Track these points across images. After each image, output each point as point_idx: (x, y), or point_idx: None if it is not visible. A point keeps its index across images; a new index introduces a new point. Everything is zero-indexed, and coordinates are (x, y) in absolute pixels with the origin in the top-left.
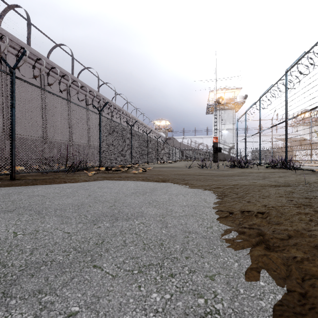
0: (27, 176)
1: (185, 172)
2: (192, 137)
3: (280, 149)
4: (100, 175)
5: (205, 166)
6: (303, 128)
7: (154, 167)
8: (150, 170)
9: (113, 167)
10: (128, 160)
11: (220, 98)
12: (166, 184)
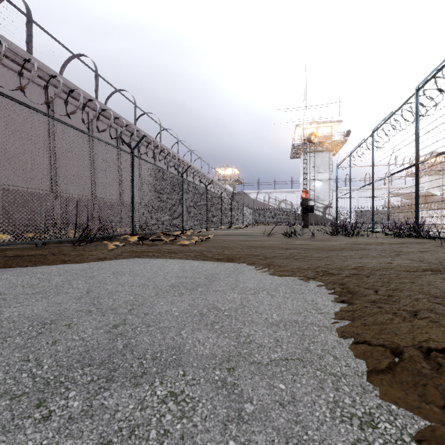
0: (10, 249)
1: (263, 242)
2: (270, 192)
3: (397, 208)
4: (129, 248)
5: (294, 234)
6: (429, 179)
7: (216, 235)
8: (210, 240)
9: (154, 235)
10: (178, 224)
11: (312, 134)
12: (234, 266)
